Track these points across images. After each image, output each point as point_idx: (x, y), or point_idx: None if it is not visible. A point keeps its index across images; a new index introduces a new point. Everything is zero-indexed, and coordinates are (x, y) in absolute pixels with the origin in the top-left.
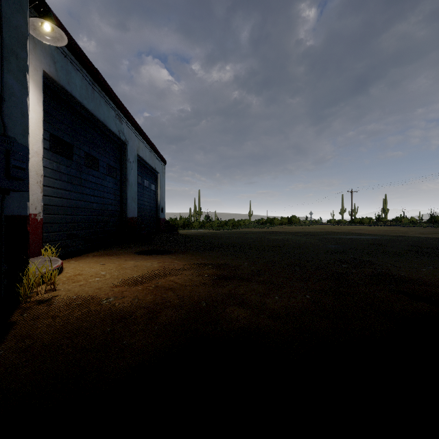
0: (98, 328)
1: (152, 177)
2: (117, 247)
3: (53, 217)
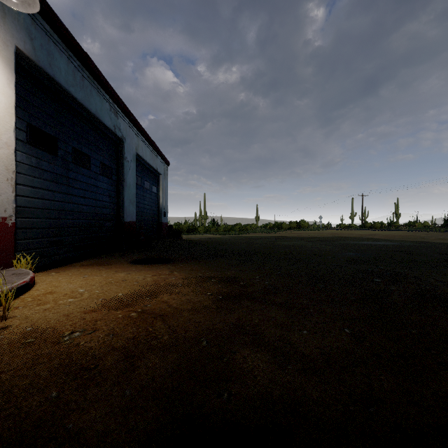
0: (39, 391)
1: (154, 178)
2: (111, 255)
3: (31, 221)
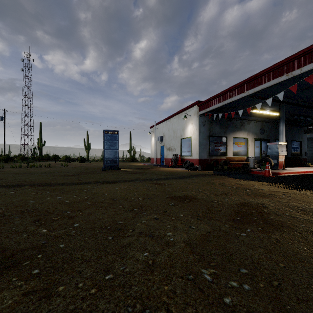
0: None
1: None
2: None
3: None
